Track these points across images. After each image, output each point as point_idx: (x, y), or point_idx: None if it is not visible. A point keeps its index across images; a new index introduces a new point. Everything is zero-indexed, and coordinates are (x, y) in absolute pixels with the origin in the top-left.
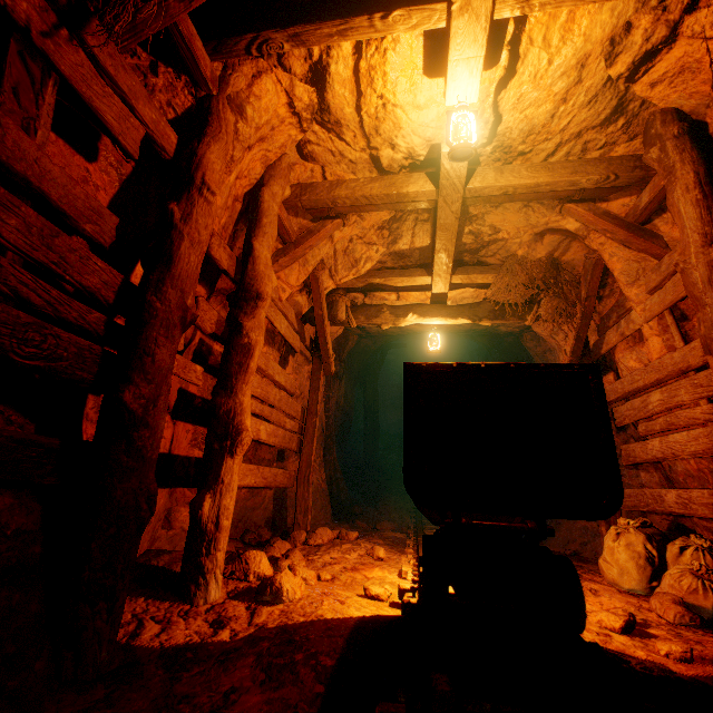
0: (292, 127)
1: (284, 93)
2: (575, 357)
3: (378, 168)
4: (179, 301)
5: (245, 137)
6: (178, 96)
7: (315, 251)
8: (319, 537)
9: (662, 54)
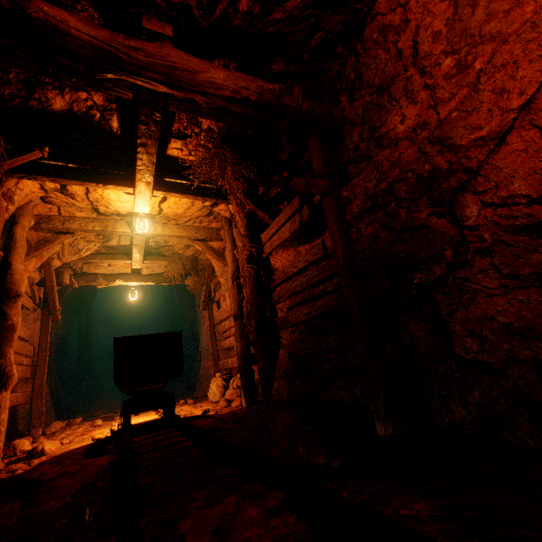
0: (40, 193)
1: (39, 184)
2: (205, 303)
3: (97, 212)
4: None
5: (12, 210)
6: None
7: (50, 249)
8: (53, 428)
9: (220, 204)
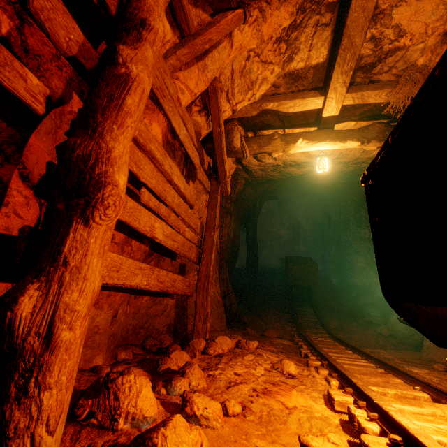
0: None
1: None
2: None
3: None
4: None
5: None
6: None
7: (214, 54)
8: (218, 346)
9: None
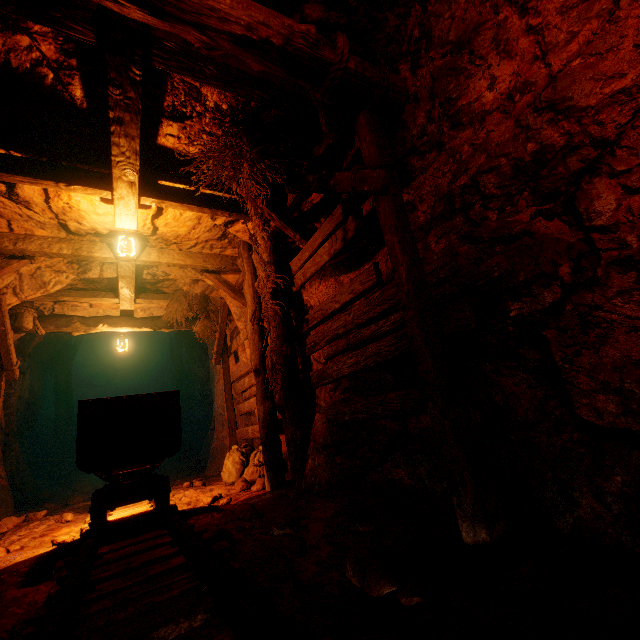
0: None
1: None
2: (219, 354)
3: (67, 230)
4: None
5: None
6: None
7: None
8: (3, 526)
9: (236, 223)
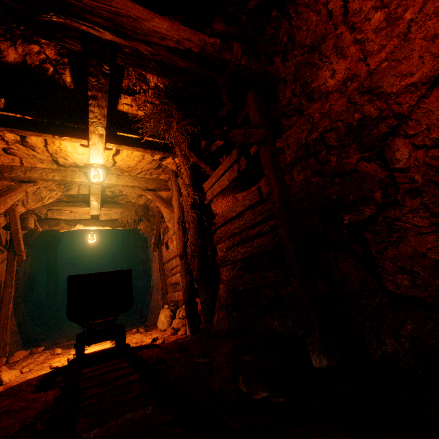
0: (1, 144)
1: None
2: (155, 244)
3: (57, 164)
4: None
5: None
6: None
7: (13, 196)
8: (17, 357)
9: (167, 158)
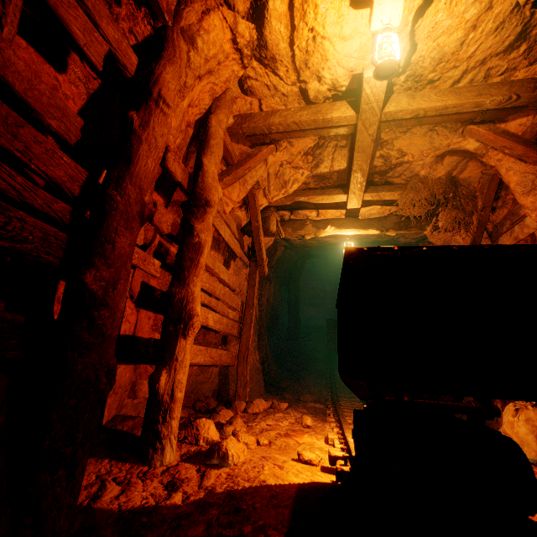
0: (235, 63)
1: (229, 29)
2: None
3: (305, 100)
4: (138, 197)
5: (196, 66)
6: (139, 25)
7: (253, 172)
8: (256, 407)
9: None
